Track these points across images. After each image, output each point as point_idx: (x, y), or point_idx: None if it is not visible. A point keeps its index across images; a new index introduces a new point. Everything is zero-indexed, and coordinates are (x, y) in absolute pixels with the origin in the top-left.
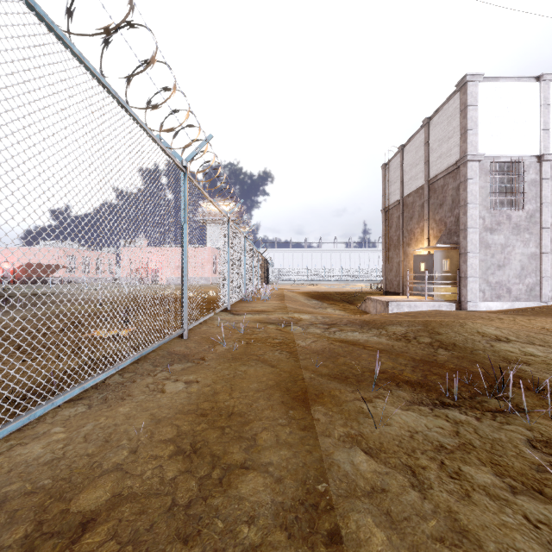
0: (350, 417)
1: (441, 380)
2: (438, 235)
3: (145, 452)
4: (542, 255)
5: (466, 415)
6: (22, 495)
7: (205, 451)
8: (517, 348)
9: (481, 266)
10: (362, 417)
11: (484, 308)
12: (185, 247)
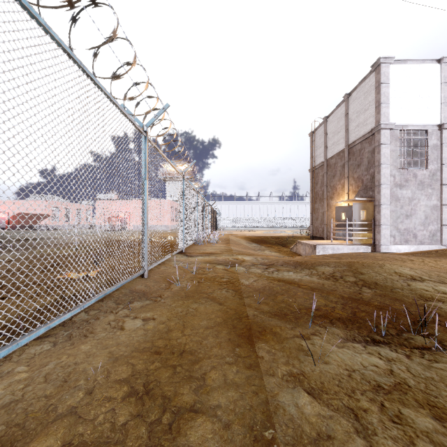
0: (291, 355)
1: (369, 317)
2: (356, 190)
3: (100, 393)
4: (443, 207)
5: (396, 352)
6: None
7: (157, 392)
8: (431, 286)
9: (392, 215)
10: (302, 354)
11: (394, 250)
12: (145, 200)
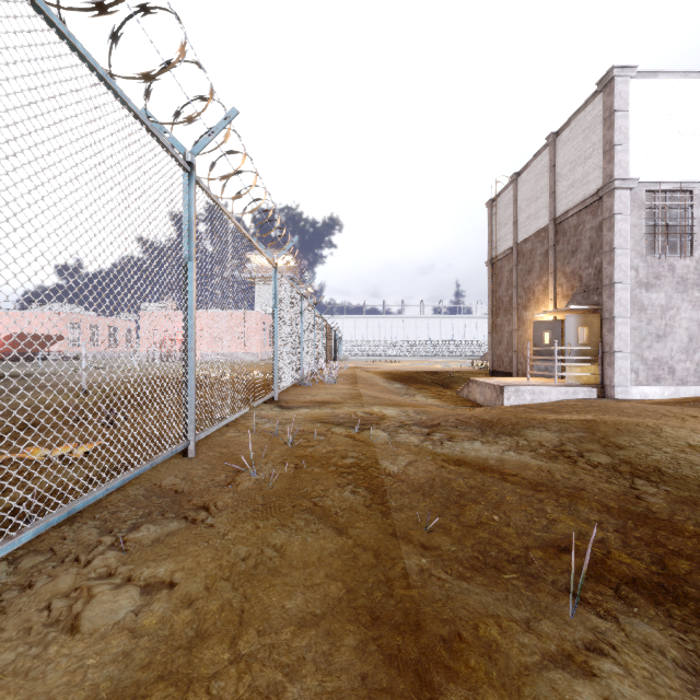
0: None
1: None
2: (569, 293)
3: None
4: None
5: None
6: None
7: None
8: None
9: (633, 336)
10: None
11: (637, 395)
12: (189, 302)
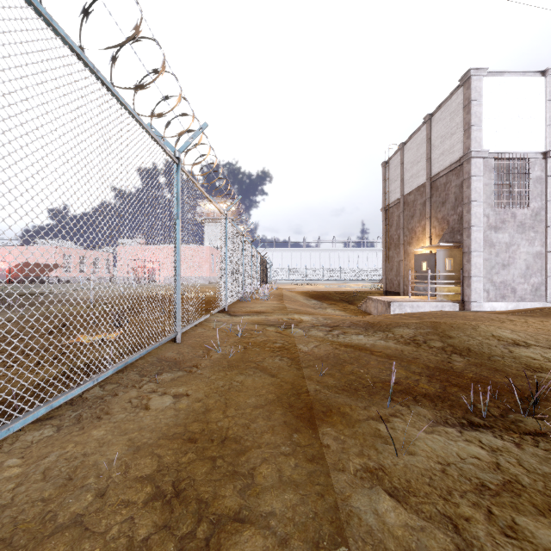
0: (366, 443)
1: (463, 393)
2: (440, 233)
3: (114, 496)
4: (548, 254)
5: (502, 439)
6: None
7: (190, 494)
8: (539, 353)
9: (485, 265)
10: (380, 442)
11: (488, 308)
12: (177, 245)
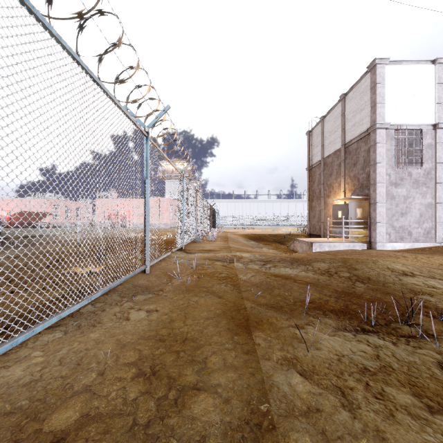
0: (286, 342)
1: (360, 309)
2: (352, 188)
3: (111, 374)
4: (437, 205)
5: (383, 340)
6: (2, 415)
7: (163, 373)
8: (421, 281)
9: (388, 213)
10: (296, 342)
11: (390, 247)
12: (147, 198)
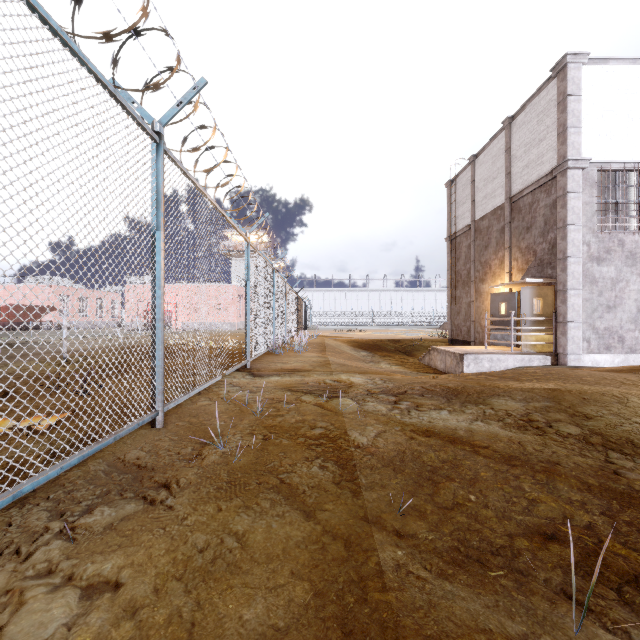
0: None
1: None
2: (524, 267)
3: None
4: None
5: None
6: None
7: None
8: None
9: (585, 307)
10: None
11: (589, 362)
12: (158, 272)
